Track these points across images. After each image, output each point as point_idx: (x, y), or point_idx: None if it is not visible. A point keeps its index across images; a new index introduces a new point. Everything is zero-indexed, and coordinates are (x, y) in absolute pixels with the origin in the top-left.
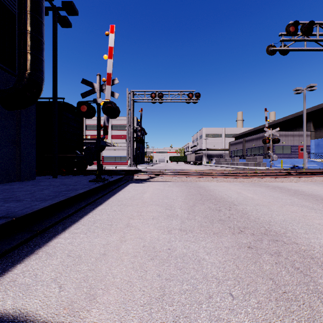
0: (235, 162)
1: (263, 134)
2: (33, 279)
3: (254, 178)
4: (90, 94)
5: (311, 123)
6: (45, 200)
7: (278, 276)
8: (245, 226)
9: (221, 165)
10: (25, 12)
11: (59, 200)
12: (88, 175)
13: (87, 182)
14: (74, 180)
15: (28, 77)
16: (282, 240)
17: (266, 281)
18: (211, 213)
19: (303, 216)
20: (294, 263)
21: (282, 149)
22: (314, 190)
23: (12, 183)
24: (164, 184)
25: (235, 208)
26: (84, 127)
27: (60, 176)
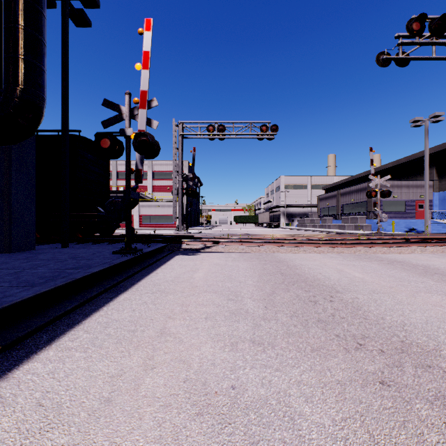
0: (327, 224)
1: (365, 184)
2: None
3: (358, 248)
4: (115, 122)
5: (433, 169)
6: (31, 285)
7: None
8: (364, 334)
9: (306, 228)
10: None
11: (54, 285)
12: (115, 243)
13: (110, 255)
14: (92, 251)
15: (20, 95)
16: (440, 367)
17: None
18: (302, 307)
19: None
20: None
21: (393, 206)
22: None
23: None
24: (226, 257)
25: (340, 298)
26: (114, 176)
27: (73, 245)
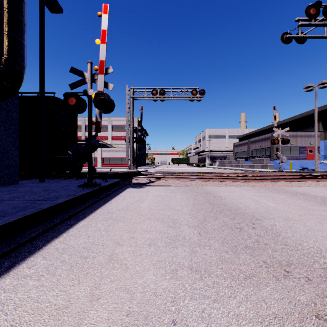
0: (241, 164)
1: (269, 135)
2: None
3: (267, 182)
4: (80, 85)
5: (320, 123)
6: (4, 214)
7: None
8: (288, 260)
9: (225, 167)
10: None
11: (22, 215)
12: (81, 178)
13: (75, 188)
14: (61, 185)
15: (4, 63)
16: None
17: None
18: (231, 233)
19: None
20: None
21: (290, 150)
22: None
23: None
24: (166, 190)
25: (261, 225)
26: (83, 128)
27: (49, 180)
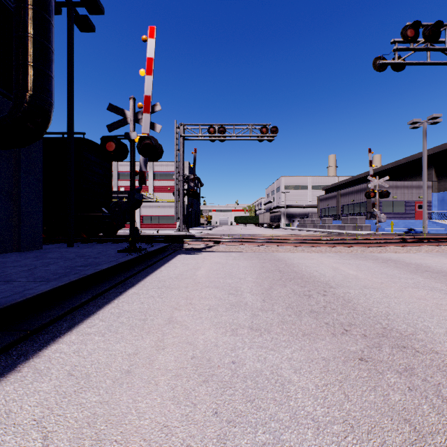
0: (327, 224)
1: (365, 185)
2: (1, 421)
3: (355, 248)
4: (120, 126)
5: (432, 170)
6: (47, 280)
7: (417, 415)
8: (351, 322)
9: (306, 228)
10: (26, 7)
11: (68, 280)
12: (119, 242)
13: (115, 254)
14: (97, 251)
15: (29, 101)
16: (413, 347)
17: (399, 425)
18: (297, 300)
19: (437, 306)
20: (439, 388)
21: (392, 206)
22: (444, 265)
23: (6, 254)
24: (227, 256)
25: (333, 293)
26: (115, 176)
27: (78, 245)
